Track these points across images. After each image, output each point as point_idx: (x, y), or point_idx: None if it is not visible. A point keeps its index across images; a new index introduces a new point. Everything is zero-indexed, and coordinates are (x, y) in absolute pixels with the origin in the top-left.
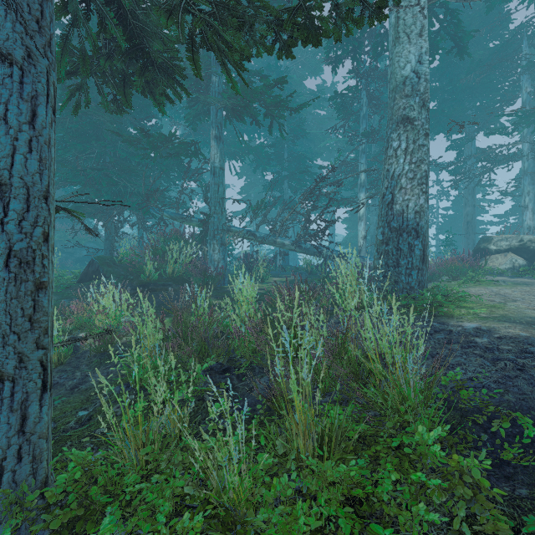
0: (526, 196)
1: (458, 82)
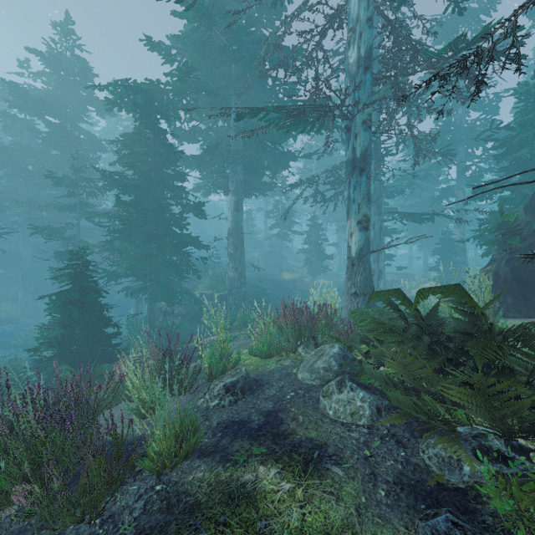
0: None
1: None
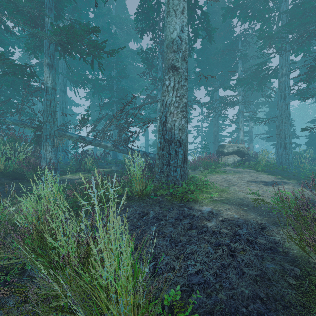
0: (240, 123)
1: (210, 59)
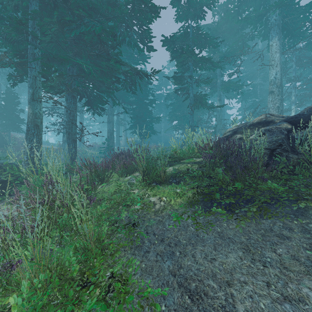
0: None
1: None
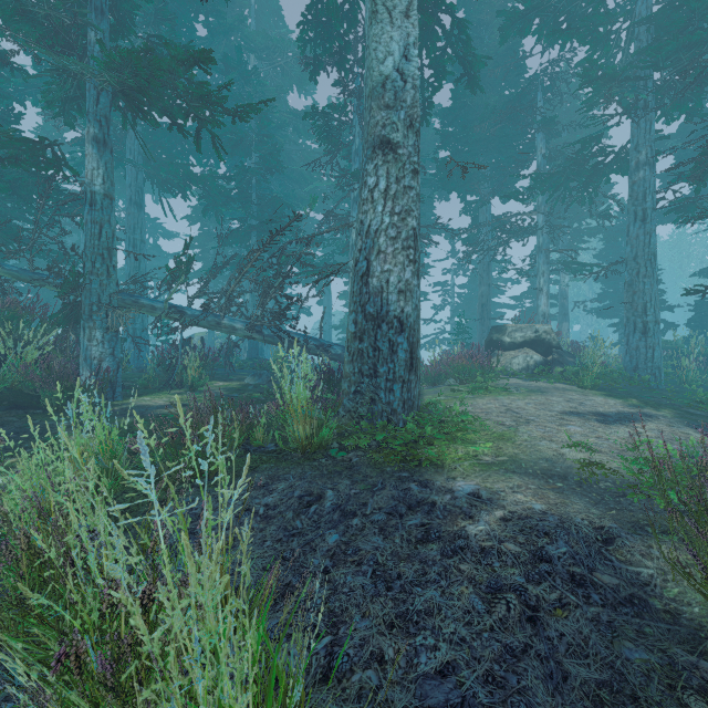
0: (541, 277)
1: (472, 129)
